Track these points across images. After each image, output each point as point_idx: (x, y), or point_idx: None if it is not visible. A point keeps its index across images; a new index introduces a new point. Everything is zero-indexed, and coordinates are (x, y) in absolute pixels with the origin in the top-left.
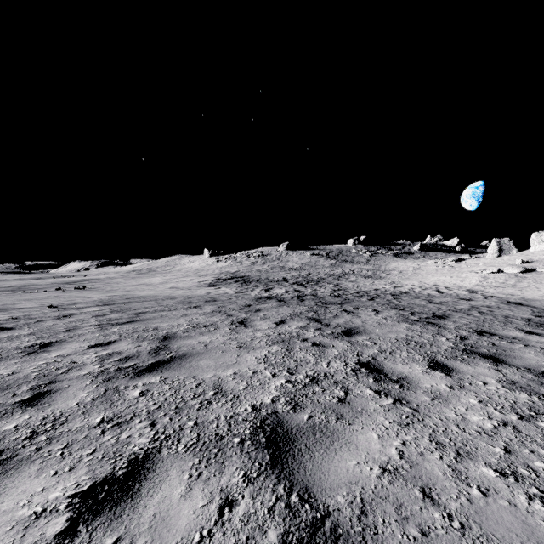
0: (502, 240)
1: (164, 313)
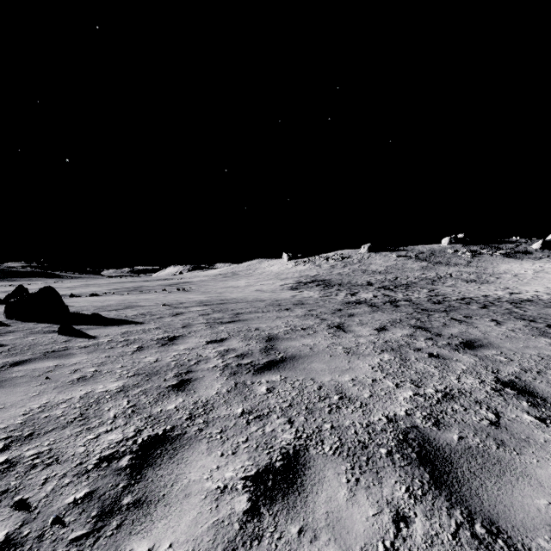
0: None
1: (259, 314)
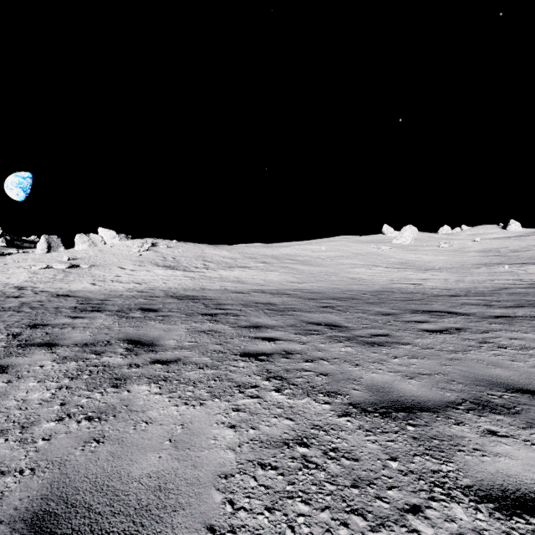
0: (52, 238)
1: None
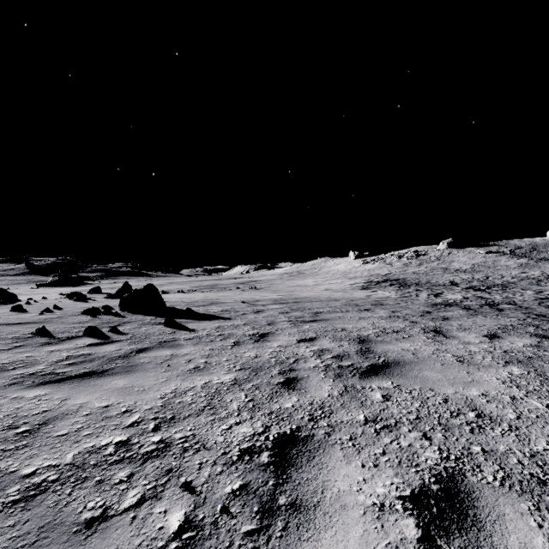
0: None
1: (339, 314)
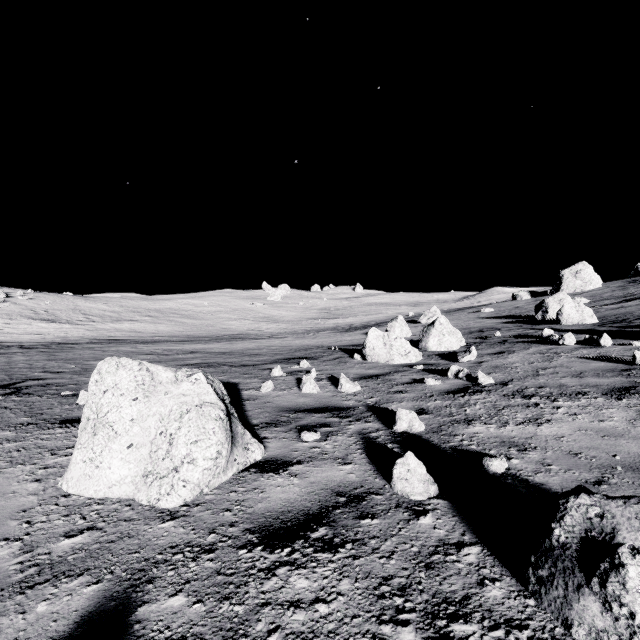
0: None
1: None
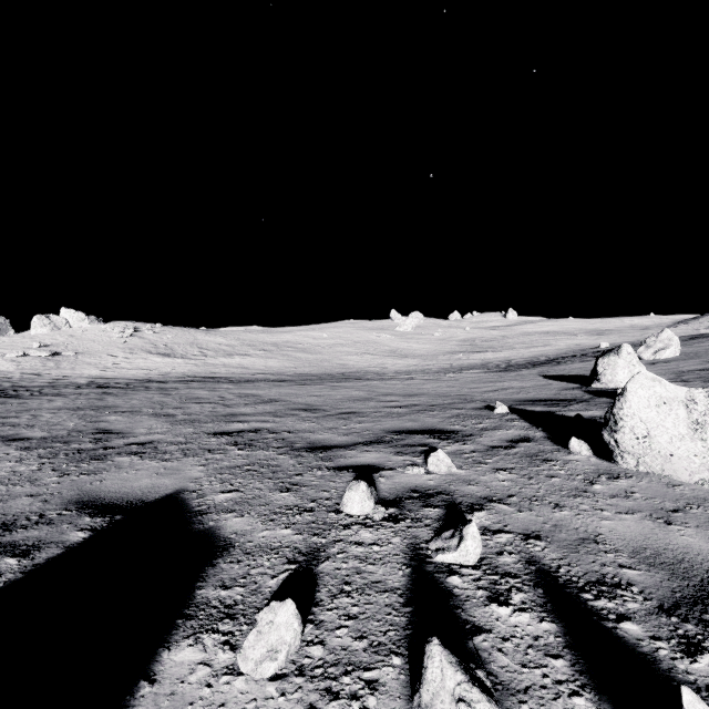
0: None
1: None
